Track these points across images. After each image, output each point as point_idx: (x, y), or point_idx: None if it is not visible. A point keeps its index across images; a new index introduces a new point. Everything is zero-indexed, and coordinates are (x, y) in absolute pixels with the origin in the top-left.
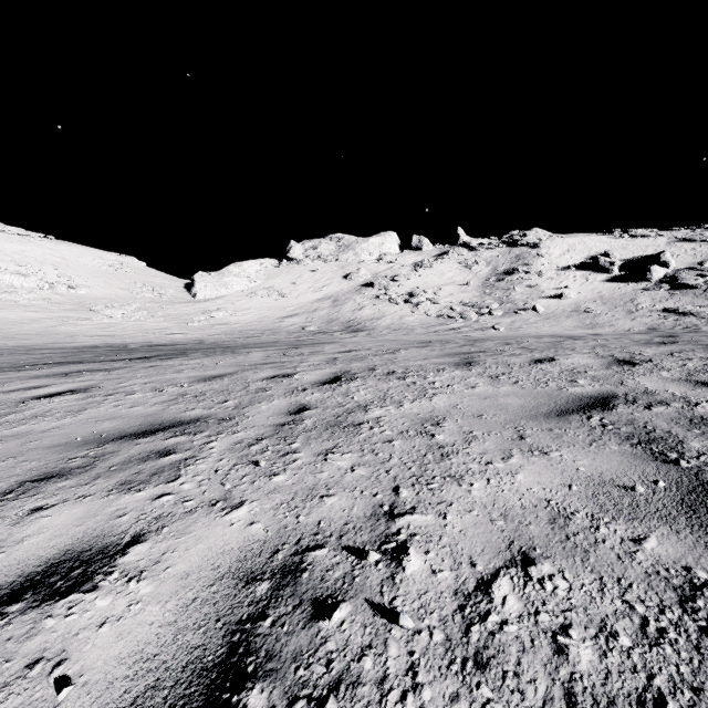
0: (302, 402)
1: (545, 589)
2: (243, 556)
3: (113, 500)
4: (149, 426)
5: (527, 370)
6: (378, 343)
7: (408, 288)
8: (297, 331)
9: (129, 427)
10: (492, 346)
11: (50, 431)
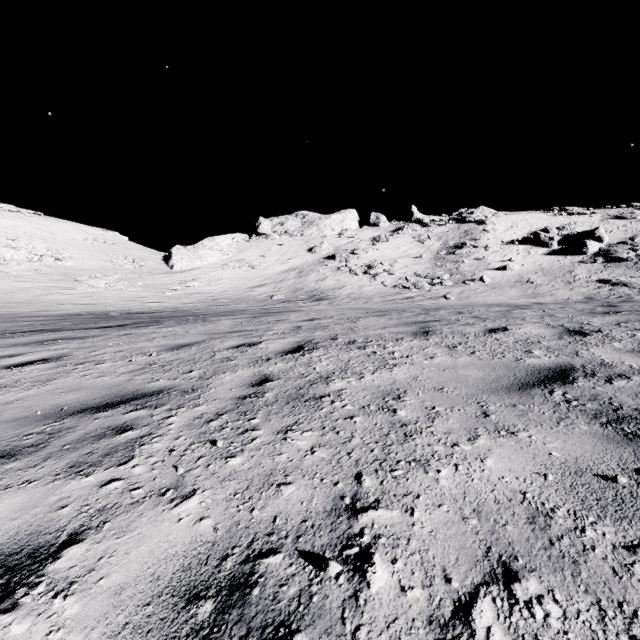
0: (265, 372)
1: (536, 616)
2: (188, 564)
3: (58, 487)
4: (112, 398)
5: (482, 339)
6: (340, 312)
7: (367, 260)
8: (265, 299)
9: (92, 399)
10: (446, 315)
11: (13, 404)
